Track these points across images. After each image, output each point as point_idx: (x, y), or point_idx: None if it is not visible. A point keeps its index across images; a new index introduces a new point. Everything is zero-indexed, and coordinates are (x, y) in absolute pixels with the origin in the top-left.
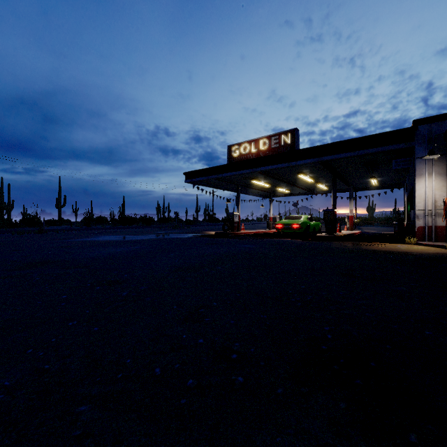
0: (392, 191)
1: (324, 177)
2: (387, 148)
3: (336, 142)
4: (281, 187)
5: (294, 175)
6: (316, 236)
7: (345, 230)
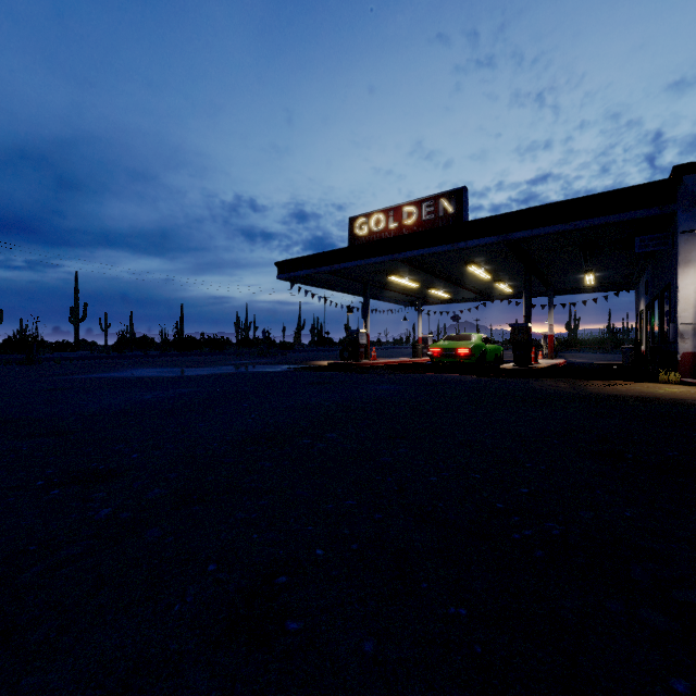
0: (617, 294)
1: (508, 271)
2: (628, 216)
3: (537, 206)
4: (436, 288)
5: (459, 267)
6: (500, 369)
7: (540, 359)
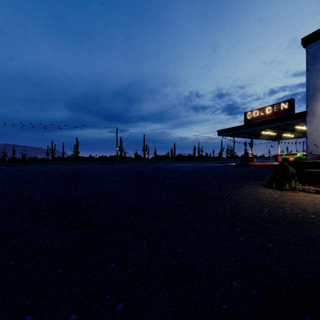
0: None
1: None
2: None
3: None
4: (285, 133)
5: (292, 127)
6: None
7: None
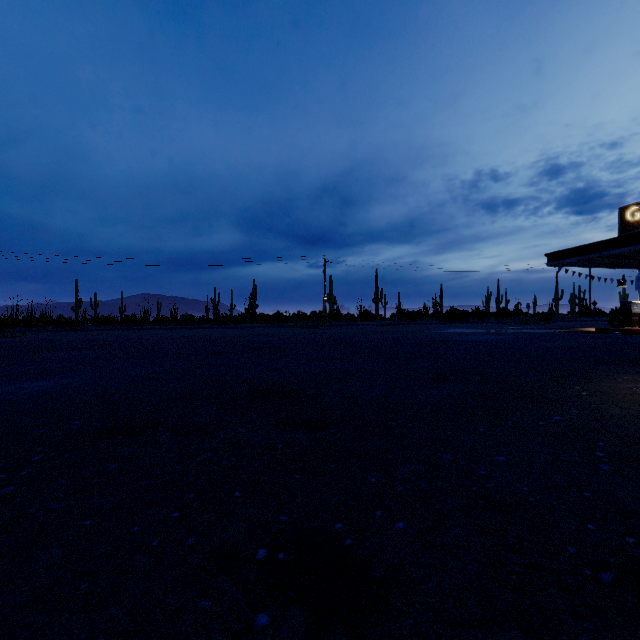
0: None
1: None
2: None
3: None
4: None
5: None
6: None
7: None
